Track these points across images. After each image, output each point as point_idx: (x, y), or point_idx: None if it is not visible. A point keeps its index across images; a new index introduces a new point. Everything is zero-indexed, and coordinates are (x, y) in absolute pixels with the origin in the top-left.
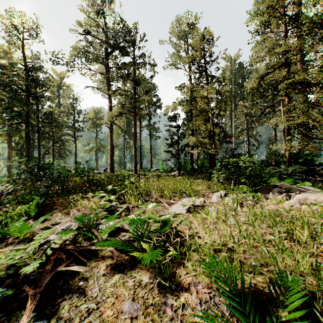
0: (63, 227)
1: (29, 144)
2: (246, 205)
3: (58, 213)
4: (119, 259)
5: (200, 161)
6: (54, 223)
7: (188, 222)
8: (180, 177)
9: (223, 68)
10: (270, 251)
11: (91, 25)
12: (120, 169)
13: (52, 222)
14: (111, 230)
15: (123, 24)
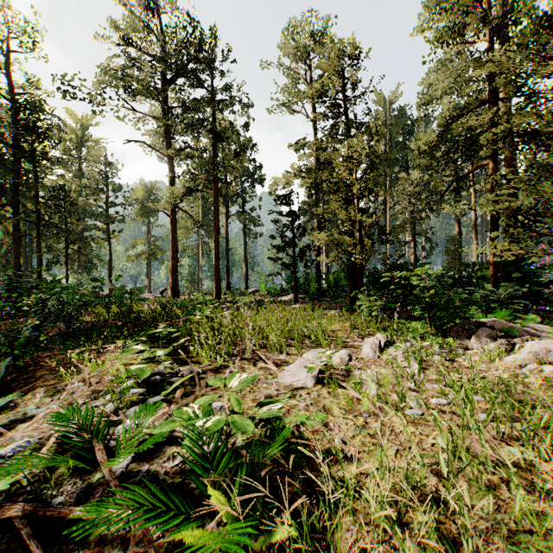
0: (5, 452)
1: (20, 245)
2: (432, 365)
3: (40, 389)
4: (143, 547)
5: (332, 276)
6: (21, 417)
7: (320, 410)
8: (298, 306)
9: (371, 116)
10: (549, 517)
11: (135, 29)
12: (191, 290)
13: (16, 415)
14: (145, 439)
15: (195, 28)
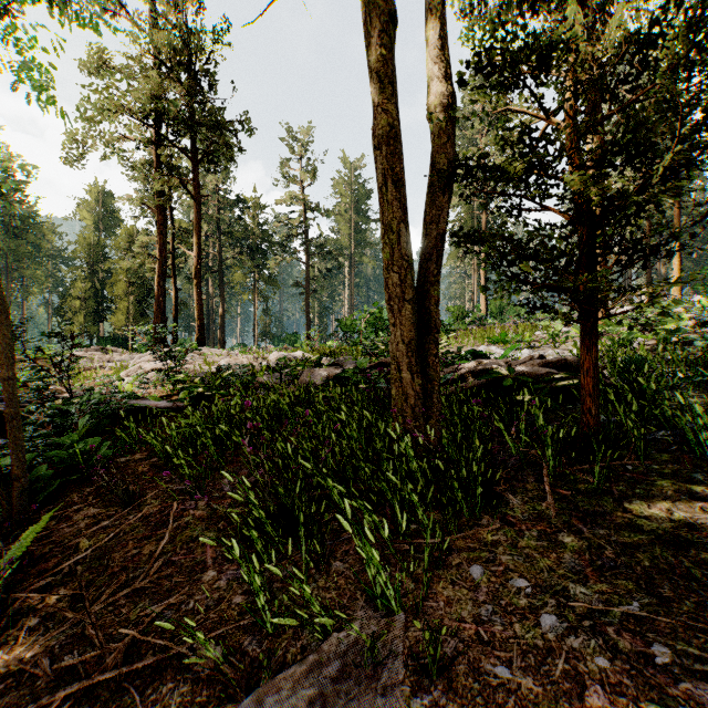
0: None
1: None
2: None
3: None
4: None
5: None
6: None
7: None
8: None
9: None
10: None
11: None
12: None
13: None
14: None
15: None
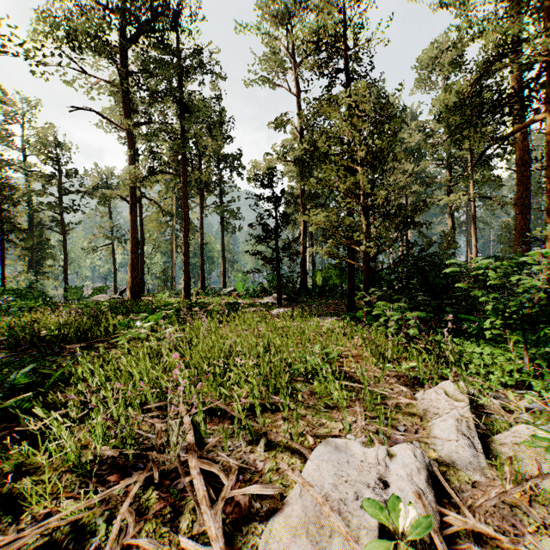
0: None
1: None
2: None
3: None
4: None
5: (320, 273)
6: None
7: None
8: (282, 311)
9: None
10: None
11: None
12: (164, 289)
13: None
14: None
15: None
